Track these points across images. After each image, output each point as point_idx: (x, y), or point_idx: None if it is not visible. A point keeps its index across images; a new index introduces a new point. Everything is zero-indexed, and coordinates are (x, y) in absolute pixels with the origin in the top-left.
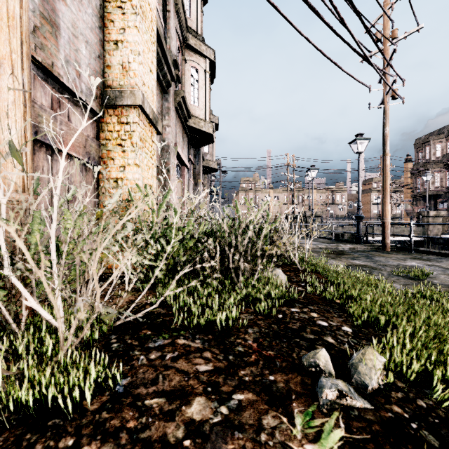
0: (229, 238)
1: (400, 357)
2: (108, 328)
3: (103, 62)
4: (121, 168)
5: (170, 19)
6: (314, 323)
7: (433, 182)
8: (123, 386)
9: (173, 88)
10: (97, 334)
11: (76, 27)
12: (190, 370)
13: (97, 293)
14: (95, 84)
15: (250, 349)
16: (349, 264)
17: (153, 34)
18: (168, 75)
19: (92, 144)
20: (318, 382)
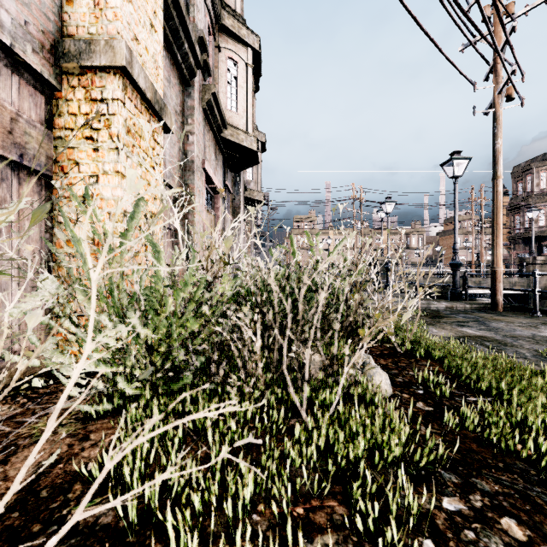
0: (281, 306)
1: None
2: None
3: None
4: (91, 178)
5: None
6: None
7: (536, 221)
8: None
9: (200, 81)
10: None
11: None
12: None
13: None
14: None
15: None
16: (459, 335)
17: None
18: (191, 57)
19: (30, 132)
20: None
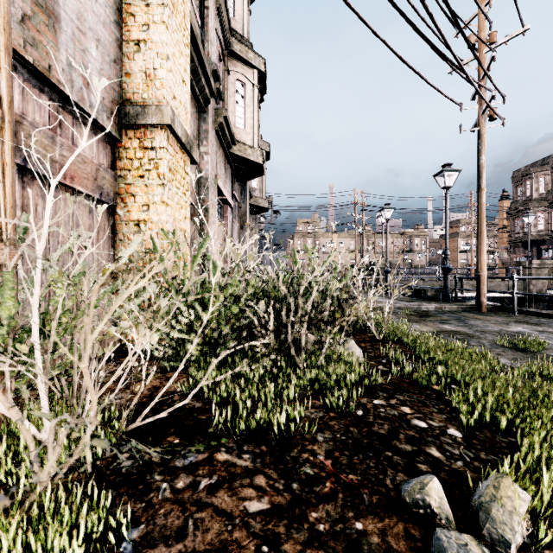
0: (287, 301)
1: (548, 489)
2: (118, 435)
3: (120, 68)
4: (143, 206)
5: (208, 18)
6: (408, 423)
7: (535, 225)
8: (132, 542)
9: (213, 106)
10: (99, 449)
11: (83, 20)
12: (235, 510)
13: (93, 400)
14: (99, 88)
15: (322, 471)
16: (437, 330)
17: (187, 33)
18: (207, 89)
19: (105, 176)
20: (434, 539)
